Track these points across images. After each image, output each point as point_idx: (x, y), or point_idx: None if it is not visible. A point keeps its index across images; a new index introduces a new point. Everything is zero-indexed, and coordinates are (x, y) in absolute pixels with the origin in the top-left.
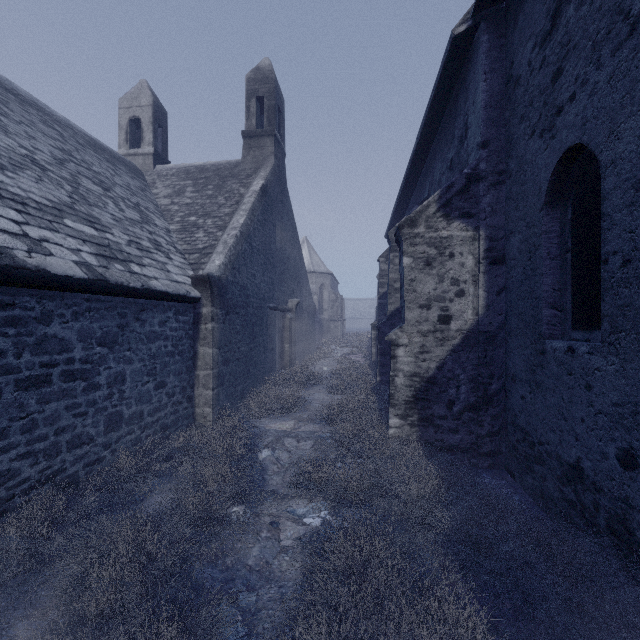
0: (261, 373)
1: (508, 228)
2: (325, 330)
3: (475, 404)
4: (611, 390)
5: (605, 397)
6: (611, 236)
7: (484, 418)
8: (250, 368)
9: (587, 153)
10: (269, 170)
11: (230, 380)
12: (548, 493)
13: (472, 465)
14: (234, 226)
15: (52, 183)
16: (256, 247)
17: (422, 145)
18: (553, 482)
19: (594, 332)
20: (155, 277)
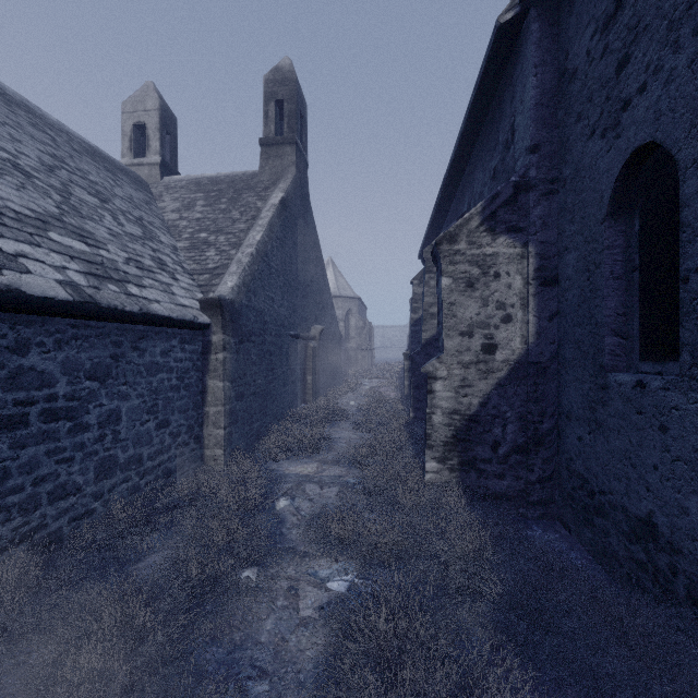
0: (280, 409)
1: (562, 244)
2: (352, 360)
3: (524, 445)
4: (693, 433)
5: (685, 441)
6: (693, 250)
7: (534, 462)
8: (268, 403)
9: (659, 154)
10: (289, 182)
11: (244, 417)
12: (612, 551)
13: (520, 515)
14: (249, 243)
15: (37, 191)
16: (275, 267)
17: (461, 153)
18: (618, 538)
19: (668, 364)
20: (157, 300)
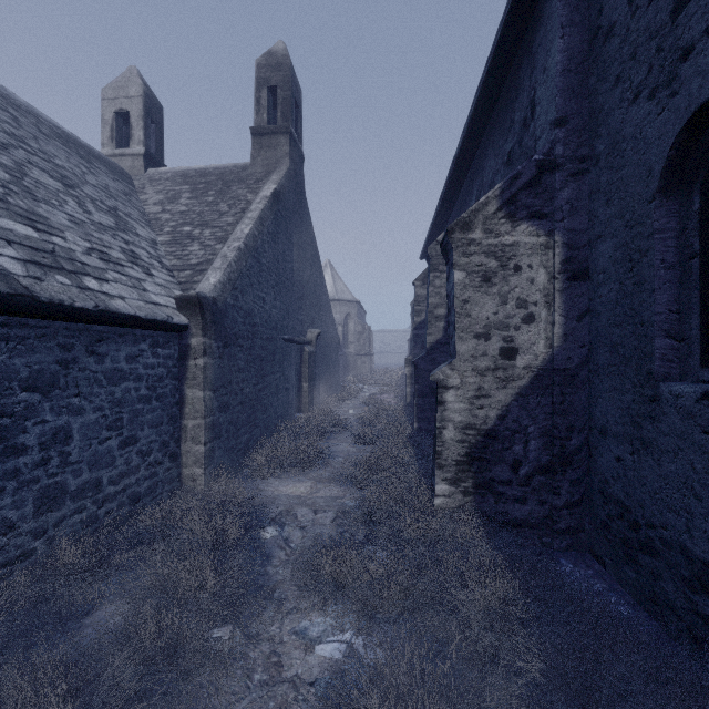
0: (272, 419)
1: (594, 231)
2: (351, 366)
3: (548, 465)
4: None
5: None
6: None
7: (561, 484)
8: (258, 414)
9: None
10: (283, 173)
11: (230, 430)
12: (665, 598)
13: (545, 546)
14: (237, 237)
15: None
16: (266, 264)
17: (469, 140)
18: (674, 584)
19: None
20: (121, 296)
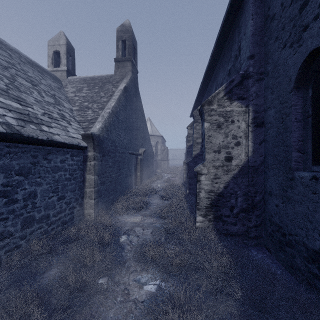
0: (124, 188)
1: (266, 105)
2: (159, 165)
3: (246, 208)
4: None
5: None
6: None
7: (252, 216)
8: (117, 186)
9: None
10: (128, 79)
11: (105, 193)
12: (296, 266)
13: (244, 244)
14: (108, 107)
15: None
16: (121, 119)
17: (212, 64)
18: (300, 260)
19: None
20: (58, 134)
